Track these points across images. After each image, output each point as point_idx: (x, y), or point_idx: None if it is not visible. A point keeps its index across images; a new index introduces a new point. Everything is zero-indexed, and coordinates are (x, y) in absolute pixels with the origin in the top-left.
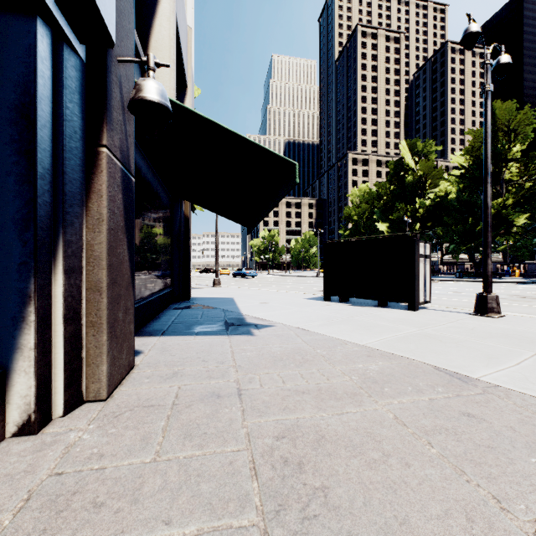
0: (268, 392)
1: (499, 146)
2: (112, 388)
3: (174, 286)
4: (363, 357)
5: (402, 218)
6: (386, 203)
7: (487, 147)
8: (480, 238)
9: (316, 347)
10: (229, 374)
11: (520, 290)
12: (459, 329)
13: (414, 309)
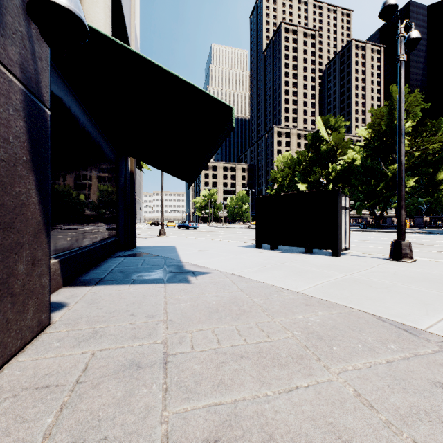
0: (200, 357)
1: (395, 122)
2: (3, 360)
3: (119, 235)
4: (302, 306)
5: (318, 180)
6: (305, 168)
7: (401, 111)
8: (380, 196)
9: (252, 296)
10: (158, 333)
11: (415, 238)
12: (383, 274)
13: (337, 255)
